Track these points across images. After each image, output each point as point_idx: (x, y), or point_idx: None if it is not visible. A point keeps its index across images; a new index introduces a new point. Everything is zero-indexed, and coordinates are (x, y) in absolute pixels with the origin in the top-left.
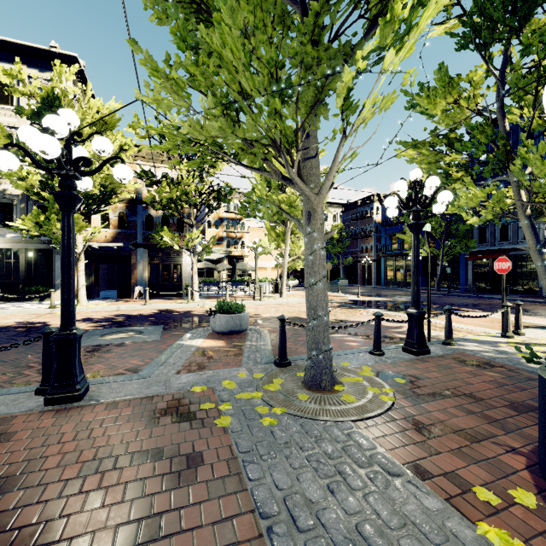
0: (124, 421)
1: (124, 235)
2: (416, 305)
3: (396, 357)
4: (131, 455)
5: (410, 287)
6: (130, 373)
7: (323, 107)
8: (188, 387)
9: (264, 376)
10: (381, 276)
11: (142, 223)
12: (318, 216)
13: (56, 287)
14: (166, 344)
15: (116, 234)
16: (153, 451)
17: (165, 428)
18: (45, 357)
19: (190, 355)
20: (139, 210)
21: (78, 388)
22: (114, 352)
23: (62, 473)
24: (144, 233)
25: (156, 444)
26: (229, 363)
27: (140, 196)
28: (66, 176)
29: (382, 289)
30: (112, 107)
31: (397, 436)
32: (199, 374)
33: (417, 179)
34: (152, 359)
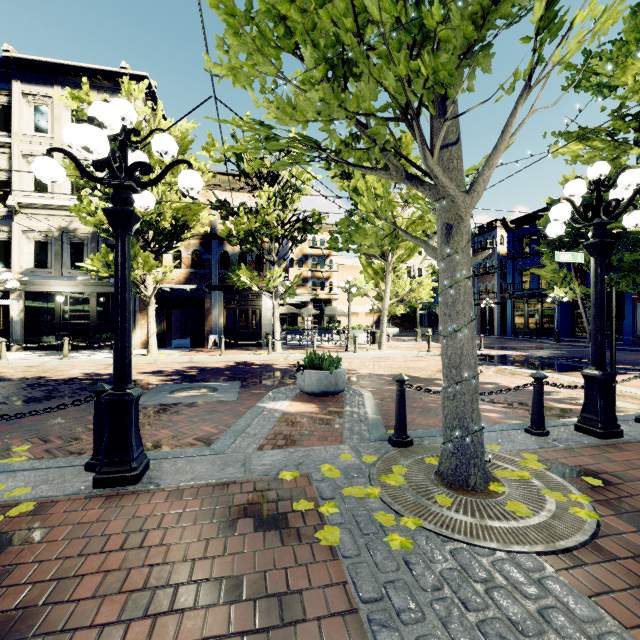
0: (190, 522)
1: (198, 276)
2: (600, 364)
3: (569, 439)
4: (197, 586)
5: (549, 338)
6: (200, 444)
7: (483, 52)
8: (275, 472)
9: (377, 461)
10: (507, 324)
11: (217, 262)
12: (465, 228)
13: None
14: (245, 405)
15: (189, 274)
16: (227, 581)
17: (245, 539)
18: (97, 423)
19: (275, 423)
20: (214, 246)
21: (135, 467)
22: (184, 414)
23: (99, 607)
24: (219, 273)
25: (232, 567)
26: (325, 436)
27: (215, 231)
28: (120, 187)
29: (510, 340)
30: (184, 128)
31: (632, 594)
32: (287, 453)
33: (601, 177)
34: (227, 426)
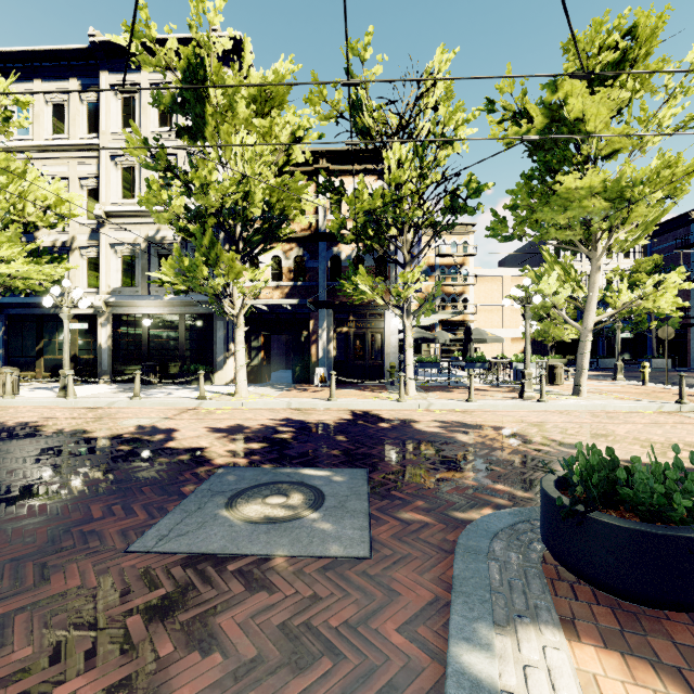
0: None
1: (302, 290)
2: None
3: None
4: None
5: None
6: None
7: None
8: None
9: None
10: None
11: (326, 271)
12: None
13: (218, 365)
14: (397, 603)
15: (290, 288)
16: None
17: None
18: None
19: None
20: (321, 250)
21: None
22: (218, 647)
23: None
24: (328, 285)
25: None
26: None
27: (322, 229)
28: None
29: None
30: (279, 70)
31: None
32: None
33: None
34: None
